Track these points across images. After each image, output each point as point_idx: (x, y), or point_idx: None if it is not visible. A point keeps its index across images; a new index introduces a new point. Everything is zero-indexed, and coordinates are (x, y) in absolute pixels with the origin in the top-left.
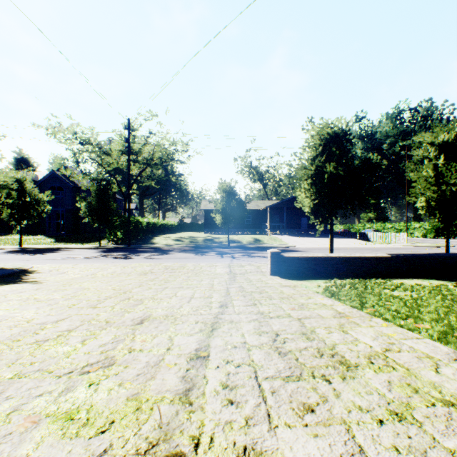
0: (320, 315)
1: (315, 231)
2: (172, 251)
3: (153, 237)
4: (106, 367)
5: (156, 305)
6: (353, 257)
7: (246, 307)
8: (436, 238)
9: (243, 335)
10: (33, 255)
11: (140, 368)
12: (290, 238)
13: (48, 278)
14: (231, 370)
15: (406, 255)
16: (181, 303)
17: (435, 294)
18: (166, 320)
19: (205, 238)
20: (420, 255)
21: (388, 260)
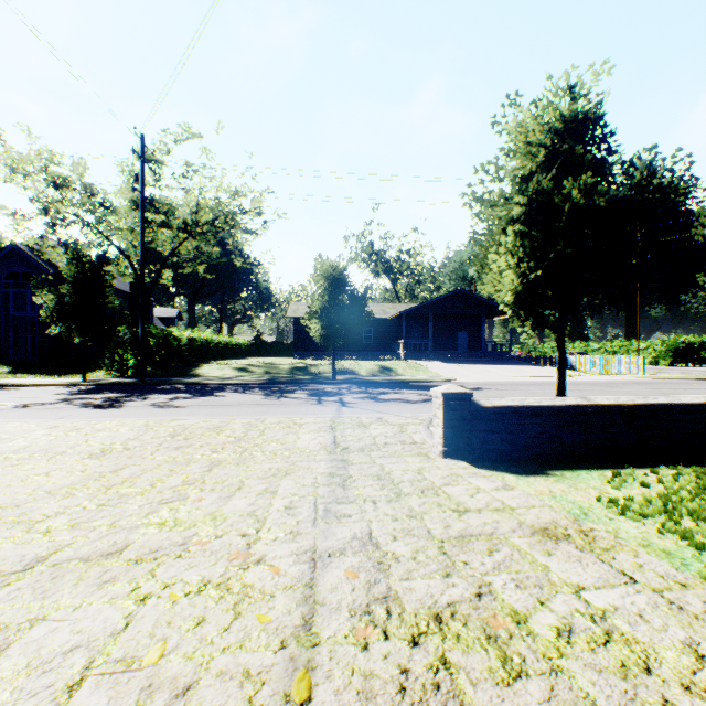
0: None
1: (483, 354)
2: (222, 390)
3: (200, 364)
4: None
5: None
6: (653, 405)
7: None
8: (674, 366)
9: None
10: None
11: None
12: (442, 366)
13: None
14: None
15: None
16: None
17: None
18: None
19: (292, 366)
20: None
21: None
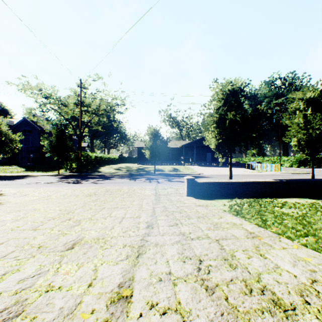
0: (235, 235)
1: (216, 163)
2: (113, 177)
3: (100, 167)
4: (8, 320)
5: (91, 226)
6: (248, 182)
7: (169, 227)
8: (299, 168)
9: (168, 262)
10: (5, 181)
11: (48, 321)
12: (199, 168)
13: (10, 200)
14: (156, 321)
15: (286, 180)
16: (113, 224)
17: (315, 211)
18: (96, 244)
19: (138, 168)
20: (296, 180)
21: (273, 184)
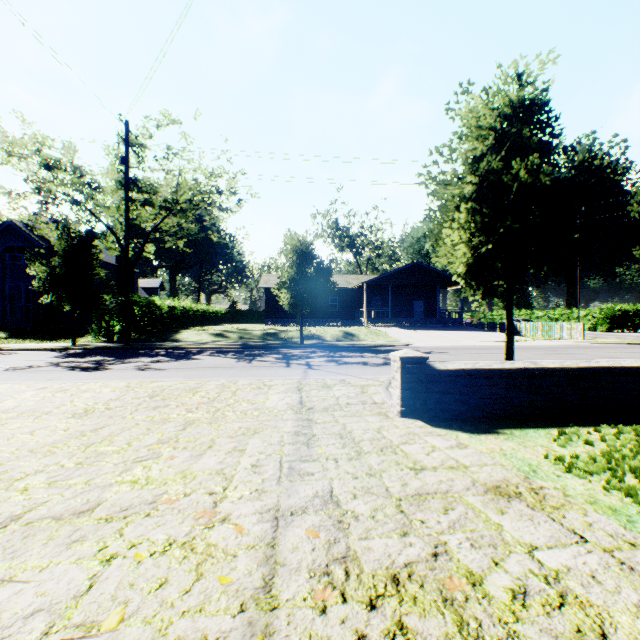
0: None
1: (437, 321)
2: (199, 354)
3: (179, 330)
4: None
5: None
6: (595, 368)
7: None
8: (611, 332)
9: None
10: None
11: None
12: (400, 332)
13: None
14: None
15: None
16: None
17: None
18: None
19: (264, 332)
20: None
21: None
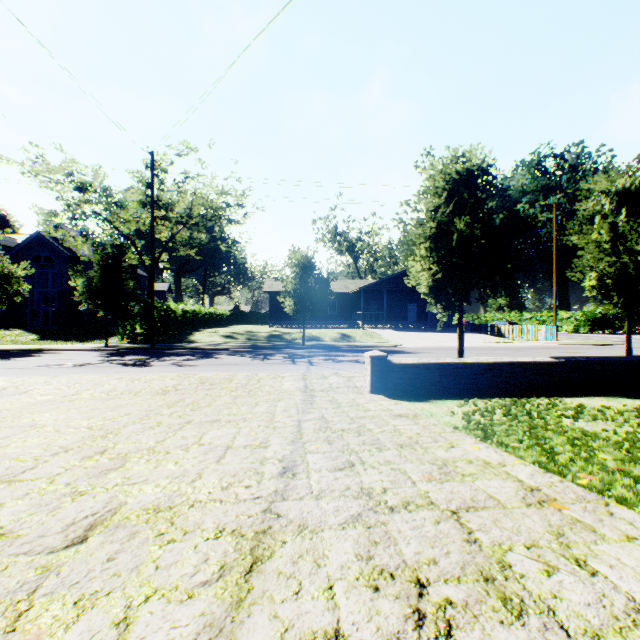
0: (495, 497)
1: (428, 324)
2: (218, 354)
3: (193, 332)
4: None
5: (148, 471)
6: (499, 363)
7: (335, 474)
8: (592, 333)
9: (332, 591)
10: None
11: None
12: (393, 334)
13: None
14: None
15: (580, 360)
16: (203, 465)
17: None
18: (148, 528)
19: (269, 334)
20: (599, 359)
21: (552, 367)
